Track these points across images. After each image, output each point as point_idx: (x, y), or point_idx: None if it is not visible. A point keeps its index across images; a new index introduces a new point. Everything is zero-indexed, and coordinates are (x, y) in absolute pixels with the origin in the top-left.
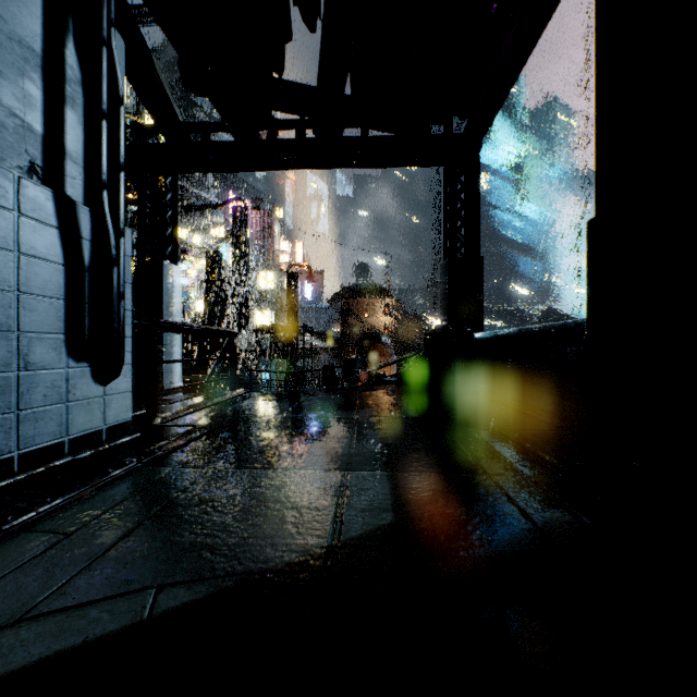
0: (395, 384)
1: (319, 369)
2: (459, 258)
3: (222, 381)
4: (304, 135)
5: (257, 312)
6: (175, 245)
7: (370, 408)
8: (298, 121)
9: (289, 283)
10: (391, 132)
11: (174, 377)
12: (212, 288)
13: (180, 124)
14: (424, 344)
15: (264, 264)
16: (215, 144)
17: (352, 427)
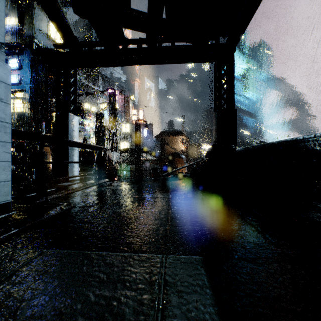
0: (190, 177)
1: (150, 169)
2: (223, 110)
3: (95, 175)
4: (141, 47)
5: (121, 142)
6: (75, 105)
7: (178, 191)
8: (138, 39)
9: (136, 129)
10: (187, 42)
11: (75, 173)
12: (99, 130)
13: (74, 38)
14: (200, 158)
15: (124, 120)
16: (95, 51)
17: (167, 205)
